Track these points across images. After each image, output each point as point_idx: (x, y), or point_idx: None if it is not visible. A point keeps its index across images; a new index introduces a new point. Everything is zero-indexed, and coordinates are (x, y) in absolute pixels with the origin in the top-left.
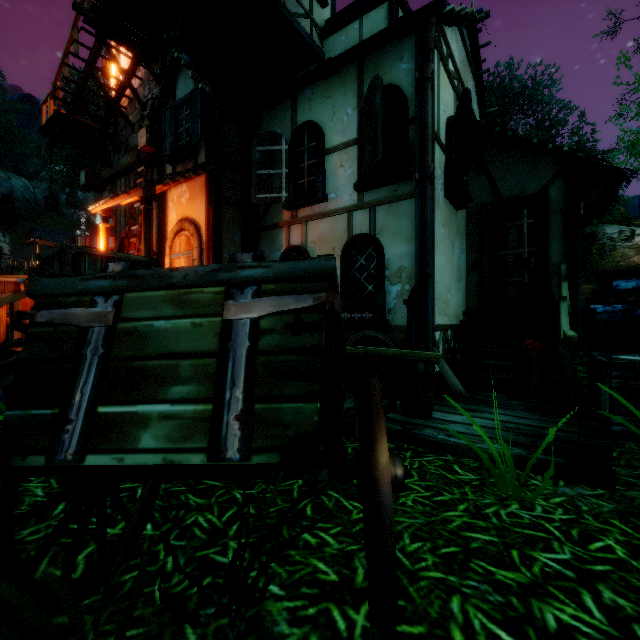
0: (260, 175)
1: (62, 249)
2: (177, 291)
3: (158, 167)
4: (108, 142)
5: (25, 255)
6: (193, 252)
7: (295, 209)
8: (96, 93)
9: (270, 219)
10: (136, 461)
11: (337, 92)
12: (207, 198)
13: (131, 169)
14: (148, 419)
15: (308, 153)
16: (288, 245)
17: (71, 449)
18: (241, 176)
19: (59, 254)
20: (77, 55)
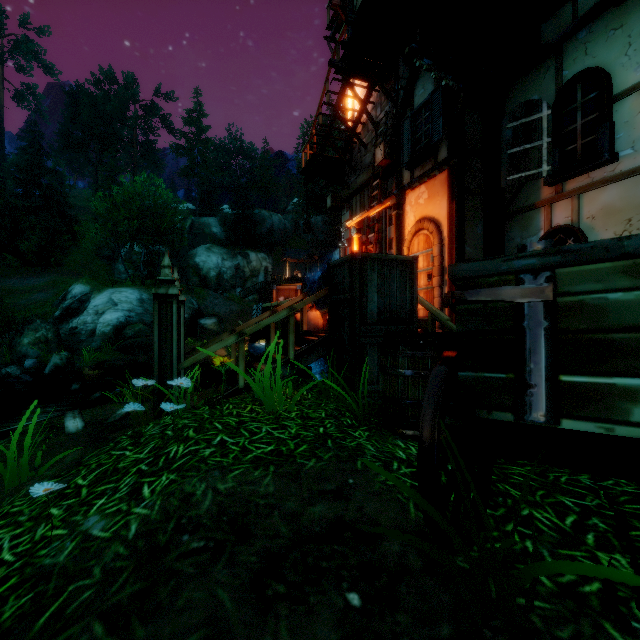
0: (512, 154)
1: (353, 256)
2: (630, 261)
3: (396, 176)
4: (345, 167)
5: (280, 271)
6: (433, 249)
7: (560, 182)
8: (339, 129)
9: (522, 201)
10: (632, 434)
11: (635, 14)
12: (448, 193)
13: (365, 185)
14: (634, 393)
15: (582, 109)
16: (549, 227)
17: (540, 411)
18: (483, 162)
19: (349, 260)
20: (328, 103)
